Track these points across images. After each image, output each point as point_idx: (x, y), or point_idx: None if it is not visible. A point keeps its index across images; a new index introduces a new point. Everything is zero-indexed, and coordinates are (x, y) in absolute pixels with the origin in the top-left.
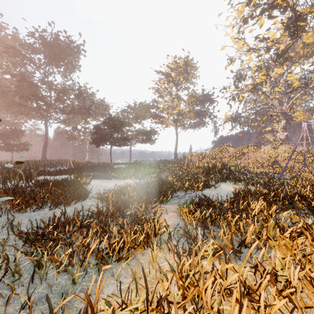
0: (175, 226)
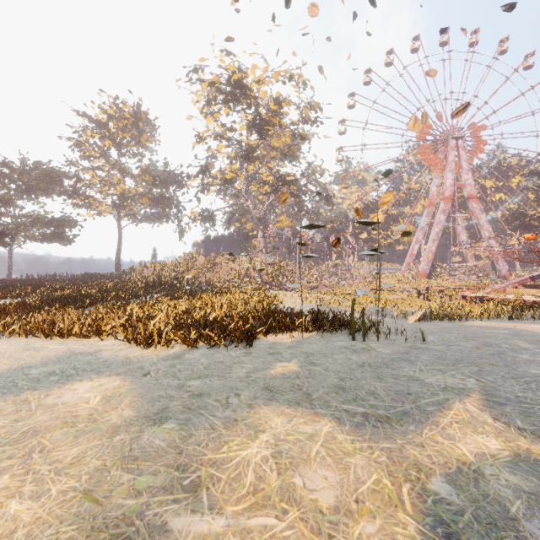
0: None
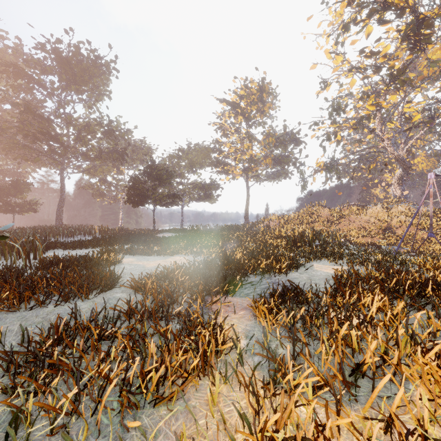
0: (248, 334)
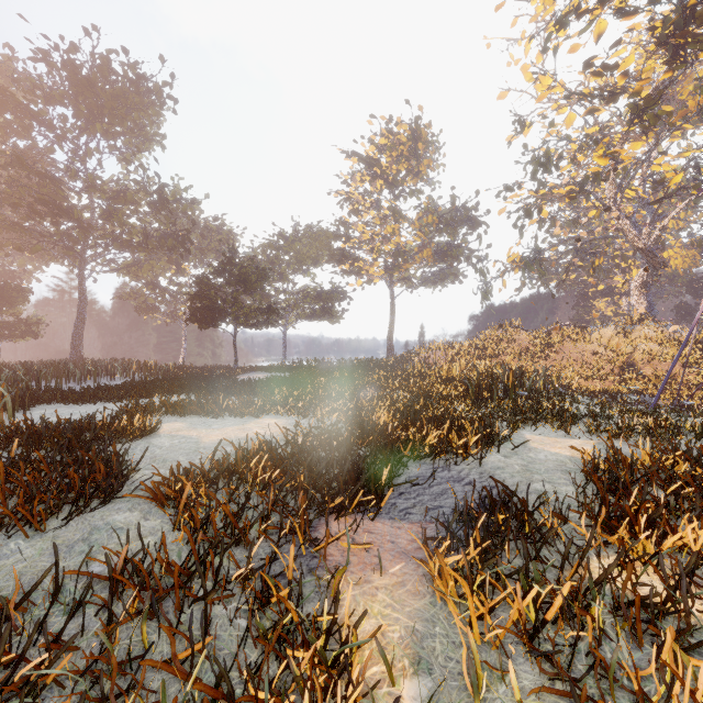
0: (419, 652)
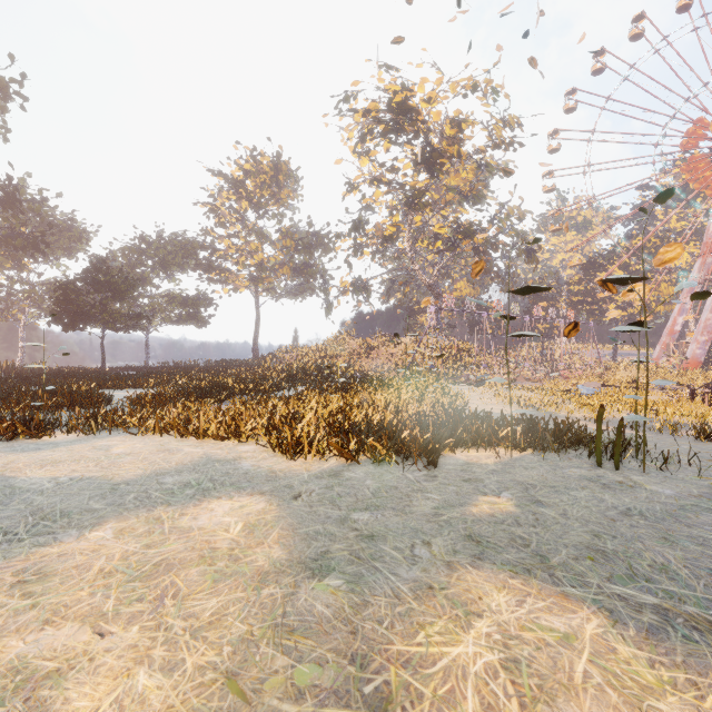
0: None
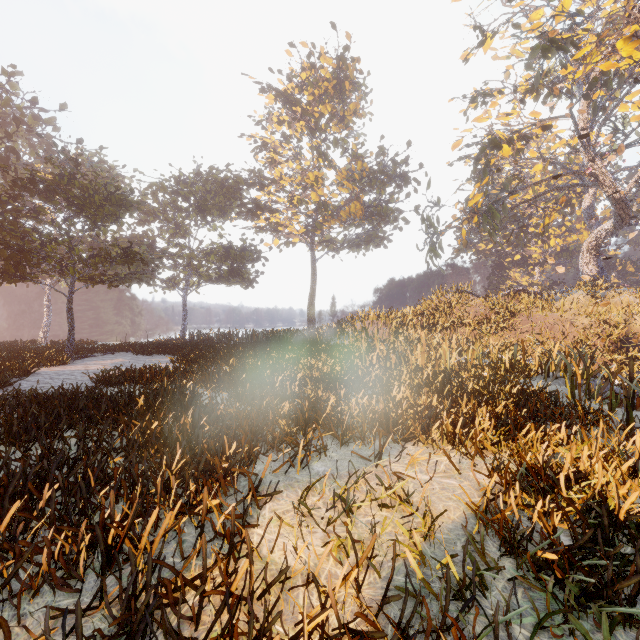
0: None
